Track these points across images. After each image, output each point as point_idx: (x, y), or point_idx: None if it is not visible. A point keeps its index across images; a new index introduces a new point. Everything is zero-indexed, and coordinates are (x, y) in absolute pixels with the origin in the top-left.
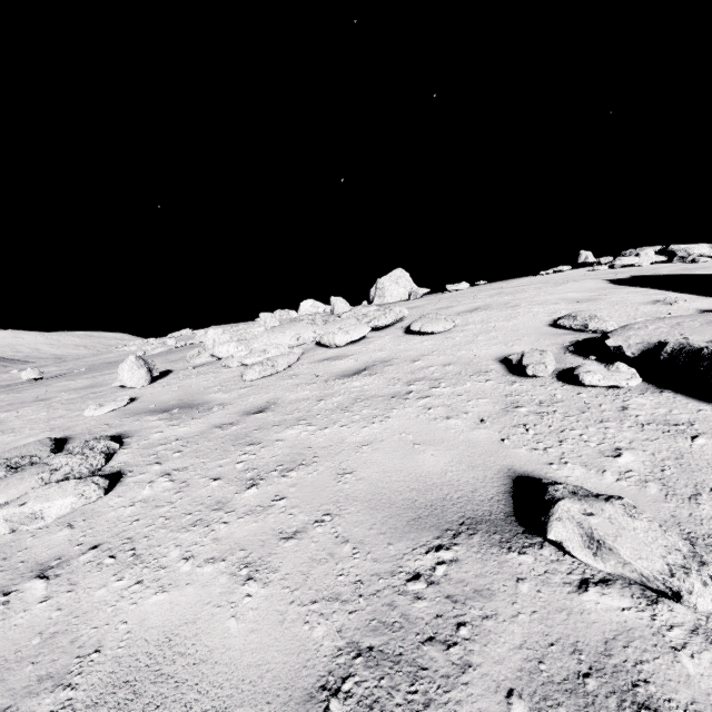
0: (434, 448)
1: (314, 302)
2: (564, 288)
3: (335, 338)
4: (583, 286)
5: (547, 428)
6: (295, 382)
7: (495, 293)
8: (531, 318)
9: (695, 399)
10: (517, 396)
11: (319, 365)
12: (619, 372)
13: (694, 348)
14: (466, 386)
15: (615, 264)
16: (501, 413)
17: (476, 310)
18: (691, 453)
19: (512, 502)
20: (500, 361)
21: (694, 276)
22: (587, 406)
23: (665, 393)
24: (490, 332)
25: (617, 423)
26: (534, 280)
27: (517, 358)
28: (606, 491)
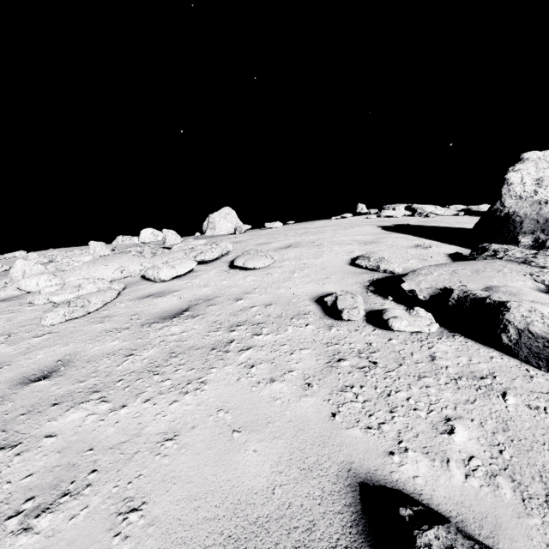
0: (257, 438)
1: (153, 230)
2: (352, 231)
3: (160, 273)
4: (365, 230)
5: (374, 391)
6: (106, 326)
7: (303, 232)
8: (334, 257)
9: (483, 344)
10: (337, 345)
11: (139, 303)
12: (419, 316)
13: (478, 297)
14: (288, 332)
15: (381, 215)
16: (325, 370)
17: (290, 247)
18: (512, 419)
19: (364, 548)
20: (315, 300)
21: (432, 227)
22: (402, 356)
23: (457, 337)
24: (303, 269)
25: (434, 378)
26: (329, 223)
27: (332, 300)
28: (463, 501)
